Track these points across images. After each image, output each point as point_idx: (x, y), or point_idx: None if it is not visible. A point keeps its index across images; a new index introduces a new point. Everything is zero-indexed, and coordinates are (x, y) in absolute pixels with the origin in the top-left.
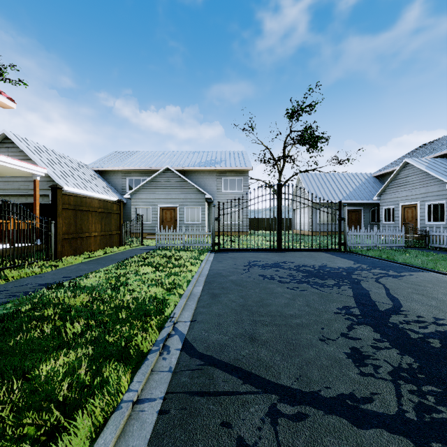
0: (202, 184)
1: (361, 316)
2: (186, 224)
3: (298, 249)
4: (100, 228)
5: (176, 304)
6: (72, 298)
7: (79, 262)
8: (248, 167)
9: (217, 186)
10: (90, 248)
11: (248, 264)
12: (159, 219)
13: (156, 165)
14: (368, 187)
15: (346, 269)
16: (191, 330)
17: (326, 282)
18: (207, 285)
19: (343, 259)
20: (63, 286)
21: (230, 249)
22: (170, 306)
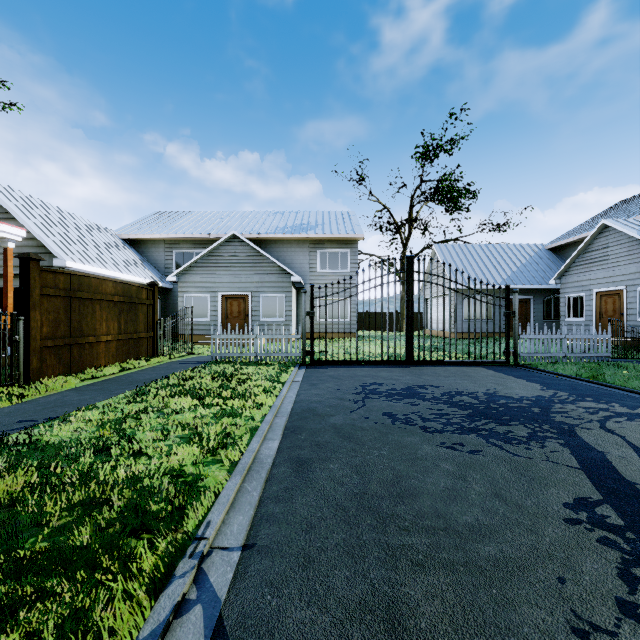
0: (288, 260)
1: (630, 531)
2: (263, 321)
3: (440, 362)
4: (118, 328)
5: (219, 490)
6: None
7: (71, 387)
8: (358, 234)
9: (310, 263)
10: (98, 362)
11: (363, 390)
12: (221, 314)
13: (218, 232)
14: (540, 265)
15: (534, 400)
16: (238, 581)
17: (512, 431)
18: (288, 437)
19: (520, 380)
20: (3, 444)
21: (331, 362)
22: (203, 499)
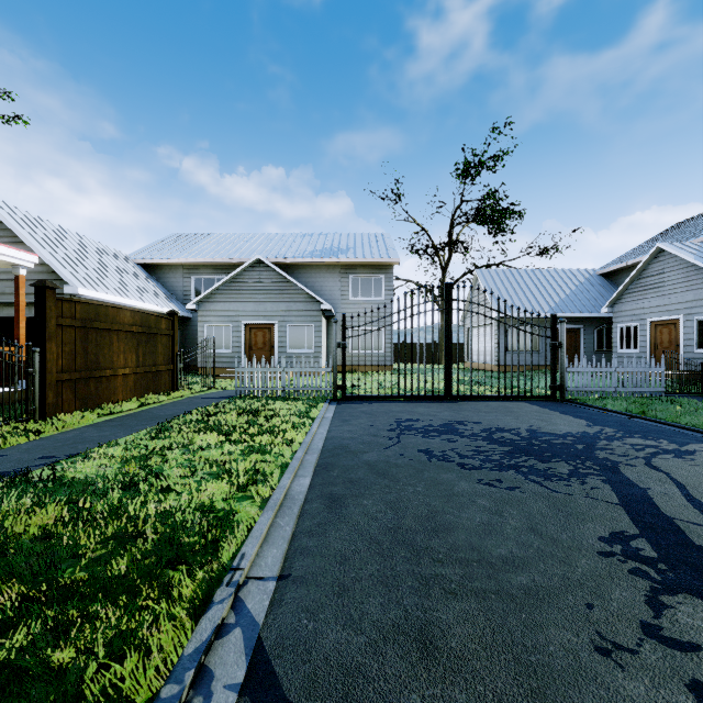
0: (317, 286)
1: (663, 562)
2: (290, 353)
3: (481, 397)
4: (136, 361)
5: (251, 525)
6: (23, 517)
7: (89, 423)
8: (394, 258)
9: (341, 289)
10: (115, 397)
11: (398, 426)
12: (245, 345)
13: (241, 256)
14: (591, 292)
15: (578, 437)
16: (275, 608)
17: (552, 467)
18: (319, 474)
19: (566, 416)
20: (28, 480)
21: (364, 397)
22: (236, 533)
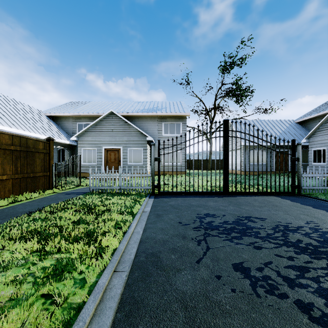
0: (145, 128)
1: None
2: (129, 164)
3: (247, 193)
4: (14, 170)
5: None
6: None
7: None
8: (187, 112)
9: (158, 130)
10: None
11: (200, 223)
12: (104, 160)
13: (103, 111)
14: (293, 131)
15: None
16: None
17: None
18: None
19: (321, 210)
20: None
21: (172, 193)
22: None
